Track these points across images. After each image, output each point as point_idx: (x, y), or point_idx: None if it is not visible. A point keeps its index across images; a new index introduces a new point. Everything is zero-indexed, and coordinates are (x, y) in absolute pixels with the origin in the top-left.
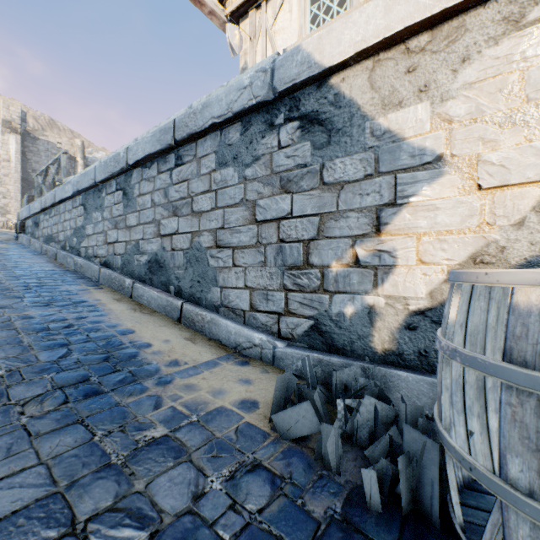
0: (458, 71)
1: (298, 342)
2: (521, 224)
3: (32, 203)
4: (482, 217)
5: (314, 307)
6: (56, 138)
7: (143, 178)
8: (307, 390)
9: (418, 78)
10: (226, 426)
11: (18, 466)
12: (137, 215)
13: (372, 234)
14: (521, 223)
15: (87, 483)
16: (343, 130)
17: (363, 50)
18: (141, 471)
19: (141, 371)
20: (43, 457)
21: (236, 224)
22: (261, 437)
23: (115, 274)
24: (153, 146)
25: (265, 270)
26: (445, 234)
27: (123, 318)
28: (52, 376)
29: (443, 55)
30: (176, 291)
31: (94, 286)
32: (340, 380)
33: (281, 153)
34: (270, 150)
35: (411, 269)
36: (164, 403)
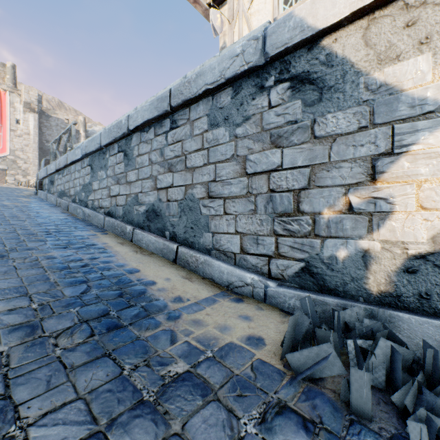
0: None
1: (288, 283)
2: None
3: (48, 165)
4: None
5: (305, 251)
6: (64, 116)
7: (142, 141)
8: (320, 330)
9: (418, 31)
10: (241, 363)
11: (59, 400)
12: (137, 172)
13: (367, 182)
14: None
15: (125, 421)
16: (336, 87)
17: (359, 9)
18: (173, 409)
19: (151, 307)
20: (80, 391)
21: (227, 177)
22: (277, 375)
23: (117, 222)
24: (151, 113)
25: (255, 217)
26: None
27: (128, 259)
28: (77, 310)
29: None
30: (171, 236)
31: (101, 232)
32: (341, 320)
33: (271, 112)
34: (260, 110)
35: (410, 215)
36: (179, 338)
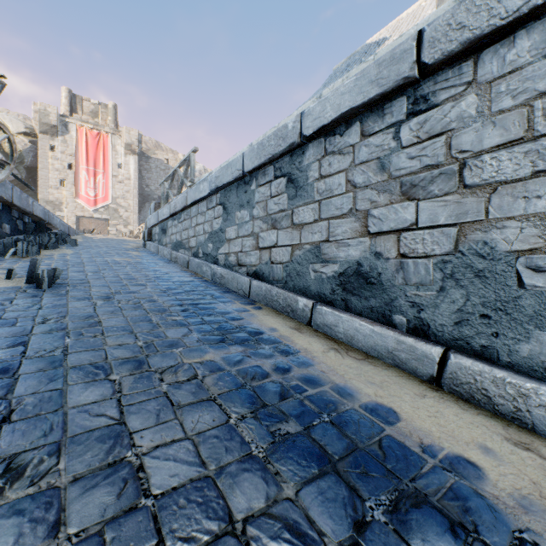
0: None
1: None
2: None
3: (160, 210)
4: None
5: None
6: (163, 155)
7: (328, 152)
8: None
9: None
10: None
11: None
12: (315, 207)
13: None
14: None
15: None
16: None
17: None
18: None
19: None
20: None
21: None
22: None
23: (277, 290)
24: (359, 94)
25: None
26: None
27: (341, 372)
28: None
29: None
30: (411, 326)
31: (250, 304)
32: None
33: None
34: None
35: None
36: None
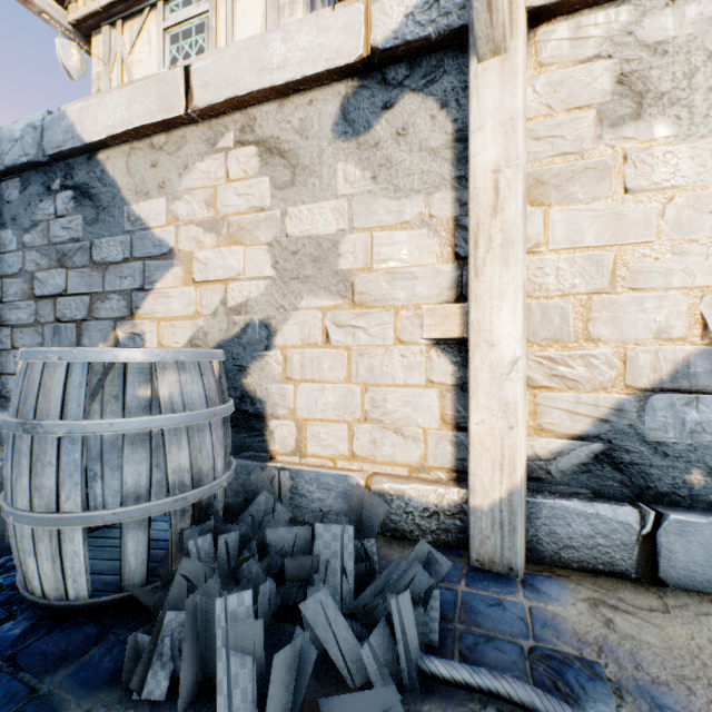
0: (183, 176)
1: None
2: (216, 314)
3: None
4: (196, 306)
5: None
6: None
7: None
8: None
9: (159, 173)
10: None
11: None
12: None
13: (129, 317)
14: (216, 313)
15: None
16: (109, 209)
17: (113, 135)
18: None
19: None
20: None
21: (16, 298)
22: None
23: None
24: None
25: None
26: (175, 320)
27: None
28: None
29: (174, 158)
30: None
31: None
32: None
33: (58, 222)
34: (48, 217)
35: None
36: None
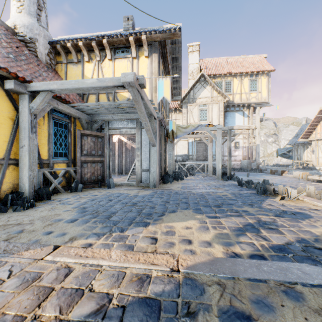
0: None
1: None
2: None
3: None
4: None
5: None
6: None
7: None
8: None
9: None
10: None
11: None
12: None
13: None
14: None
15: None
16: None
17: None
18: None
19: None
20: None
21: None
22: None
23: None
24: None
25: None
26: None
27: None
28: None
29: None
30: None
31: None
32: None
33: None
34: None
35: None
36: None
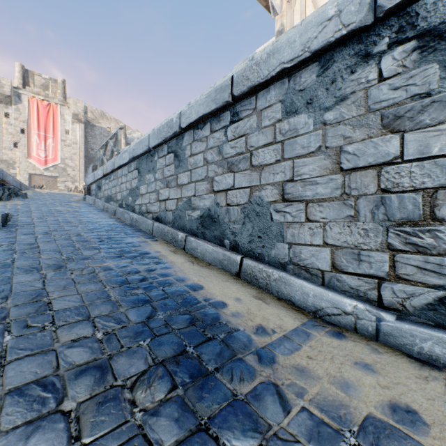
0: None
1: (413, 316)
2: None
3: (96, 171)
4: None
5: (445, 274)
6: (106, 124)
7: (195, 139)
8: None
9: None
10: None
11: None
12: (189, 174)
13: None
14: None
15: None
16: None
17: None
18: None
19: (233, 341)
20: None
21: (311, 175)
22: None
23: (167, 228)
24: (207, 106)
25: (355, 226)
26: None
27: (186, 271)
28: (148, 344)
29: None
30: (232, 245)
31: (150, 238)
32: None
33: (383, 85)
34: (364, 85)
35: None
36: (290, 401)
